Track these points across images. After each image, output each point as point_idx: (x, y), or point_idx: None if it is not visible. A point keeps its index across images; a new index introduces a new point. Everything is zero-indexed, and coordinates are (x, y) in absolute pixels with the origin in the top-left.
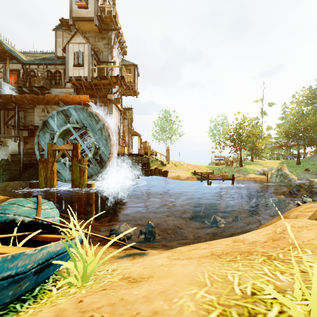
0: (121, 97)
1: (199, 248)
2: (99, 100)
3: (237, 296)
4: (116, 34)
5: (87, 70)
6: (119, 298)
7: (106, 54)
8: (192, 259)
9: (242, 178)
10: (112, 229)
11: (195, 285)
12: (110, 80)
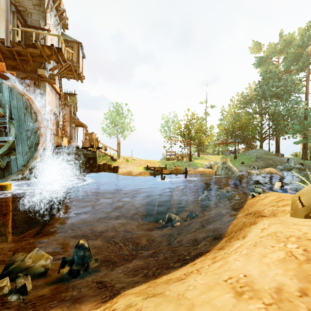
0: (61, 78)
1: None
2: (25, 75)
3: None
4: None
5: (4, 30)
6: None
7: (37, 18)
8: None
9: (193, 172)
10: (9, 264)
11: None
12: (42, 51)
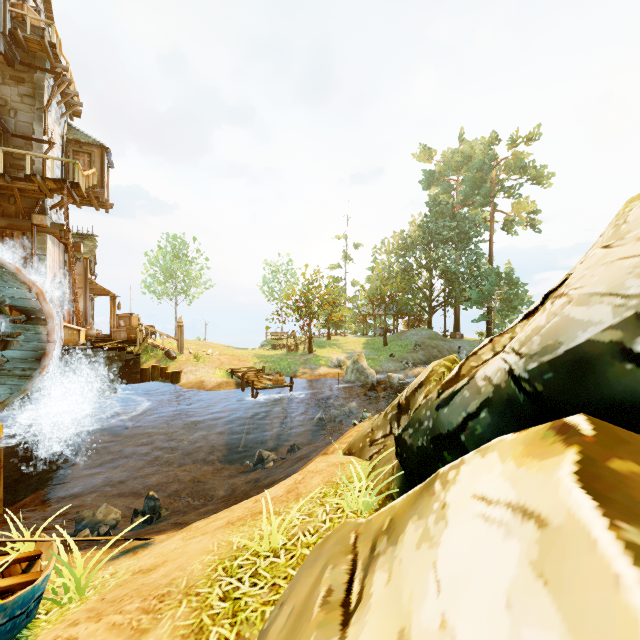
0: (67, 211)
1: (218, 519)
2: (6, 223)
3: (233, 551)
4: (57, 84)
5: None
6: (140, 584)
7: (28, 119)
8: (207, 534)
9: (309, 376)
10: (79, 520)
11: (205, 554)
12: (42, 186)
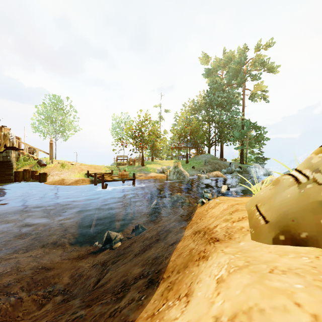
0: None
1: None
2: None
3: None
4: None
5: None
6: None
7: None
8: None
9: (144, 177)
10: None
11: None
12: None
